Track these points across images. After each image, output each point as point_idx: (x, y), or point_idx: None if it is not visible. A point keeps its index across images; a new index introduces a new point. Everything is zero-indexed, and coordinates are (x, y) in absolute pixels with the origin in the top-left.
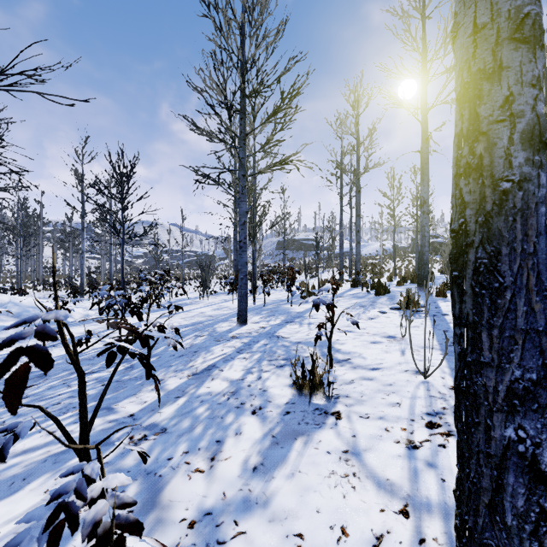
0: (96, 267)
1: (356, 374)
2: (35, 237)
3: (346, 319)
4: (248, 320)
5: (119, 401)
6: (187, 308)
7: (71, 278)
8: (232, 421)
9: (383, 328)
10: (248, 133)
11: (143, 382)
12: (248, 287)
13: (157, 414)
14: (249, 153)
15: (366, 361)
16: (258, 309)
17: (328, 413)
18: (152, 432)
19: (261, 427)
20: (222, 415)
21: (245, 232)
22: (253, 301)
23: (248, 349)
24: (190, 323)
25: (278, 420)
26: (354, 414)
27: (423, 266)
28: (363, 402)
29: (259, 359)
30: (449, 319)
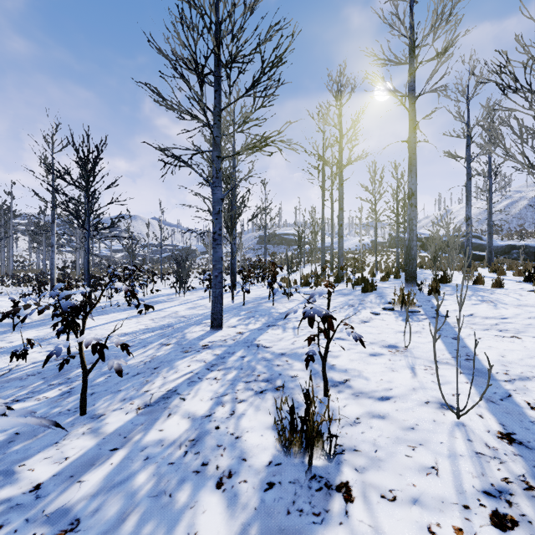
0: (71, 262)
1: (361, 408)
2: (4, 229)
3: (347, 333)
4: (224, 322)
5: (29, 456)
6: (160, 307)
7: (43, 272)
8: (184, 505)
9: (380, 334)
10: (223, 108)
11: (75, 419)
12: (228, 282)
13: (75, 487)
14: (229, 142)
15: (369, 384)
16: (236, 309)
17: (331, 486)
18: (55, 528)
19: (229, 520)
20: (171, 490)
21: (220, 222)
22: (231, 299)
23: (220, 365)
24: (158, 326)
25: (255, 504)
26: (371, 491)
27: (411, 261)
28: (381, 464)
29: (233, 380)
30: (451, 322)
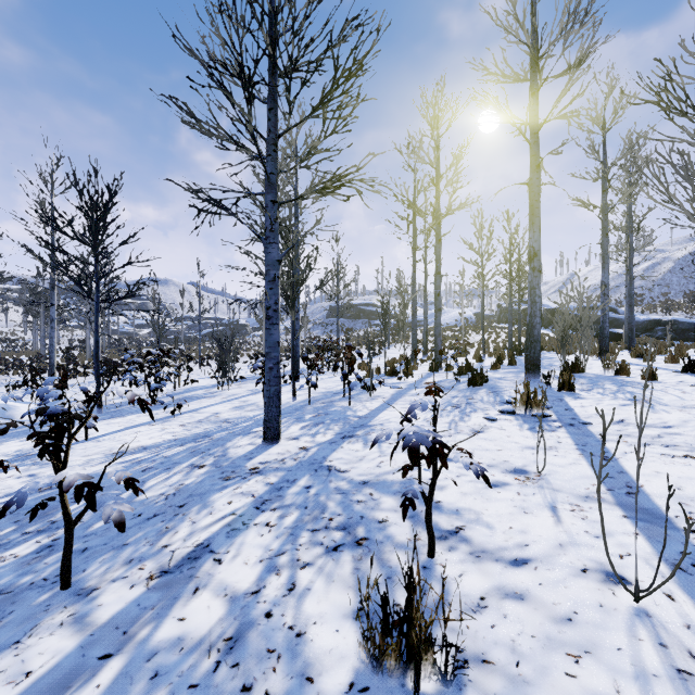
0: (79, 341)
1: (486, 579)
2: None
3: (463, 464)
4: (282, 432)
5: None
6: (195, 406)
7: (40, 355)
8: None
9: (501, 452)
10: (281, 134)
11: (52, 597)
12: (289, 369)
13: None
14: (290, 183)
15: (494, 535)
16: (299, 410)
17: None
18: None
19: None
20: None
21: (276, 292)
22: (293, 395)
23: (276, 501)
24: (190, 436)
25: None
26: None
27: (533, 344)
28: (528, 692)
29: (294, 527)
30: (596, 432)
